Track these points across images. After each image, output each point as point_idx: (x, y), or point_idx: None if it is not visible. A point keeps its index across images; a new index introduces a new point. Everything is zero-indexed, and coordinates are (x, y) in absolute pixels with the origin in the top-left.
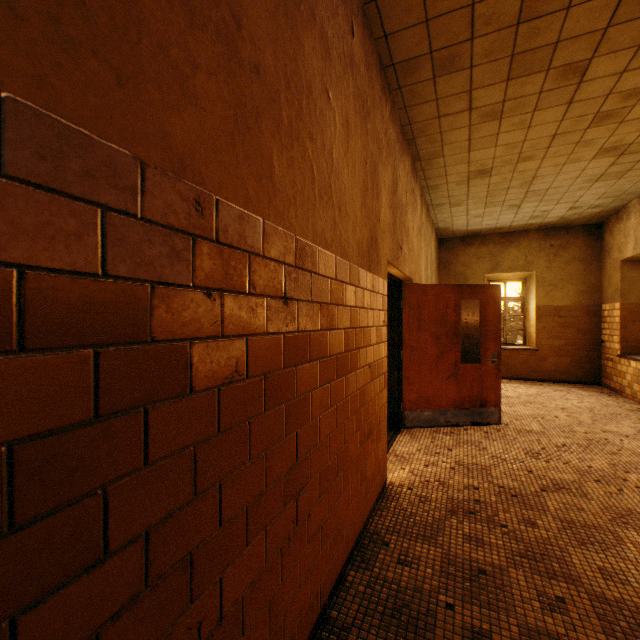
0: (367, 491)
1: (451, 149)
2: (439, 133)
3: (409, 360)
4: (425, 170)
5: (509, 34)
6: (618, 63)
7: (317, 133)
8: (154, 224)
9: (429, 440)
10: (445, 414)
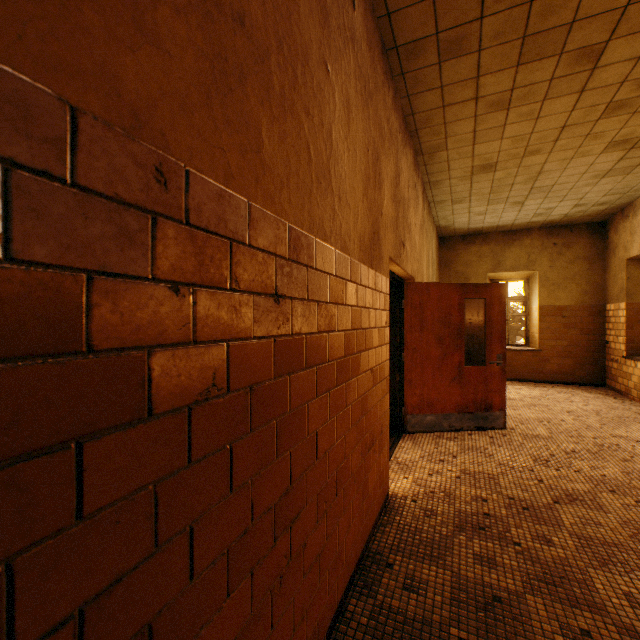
0: (369, 506)
1: (455, 142)
2: (443, 124)
3: (411, 362)
4: (427, 164)
5: (522, 12)
6: (636, 46)
7: (314, 108)
8: (93, 193)
9: (432, 446)
10: (448, 418)
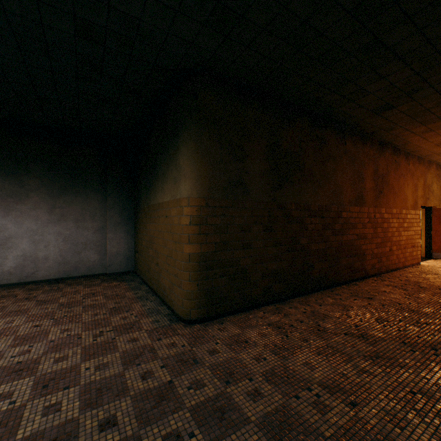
0: (413, 258)
1: None
2: None
3: (434, 235)
4: None
5: None
6: None
7: (401, 192)
8: (389, 213)
9: None
10: None
